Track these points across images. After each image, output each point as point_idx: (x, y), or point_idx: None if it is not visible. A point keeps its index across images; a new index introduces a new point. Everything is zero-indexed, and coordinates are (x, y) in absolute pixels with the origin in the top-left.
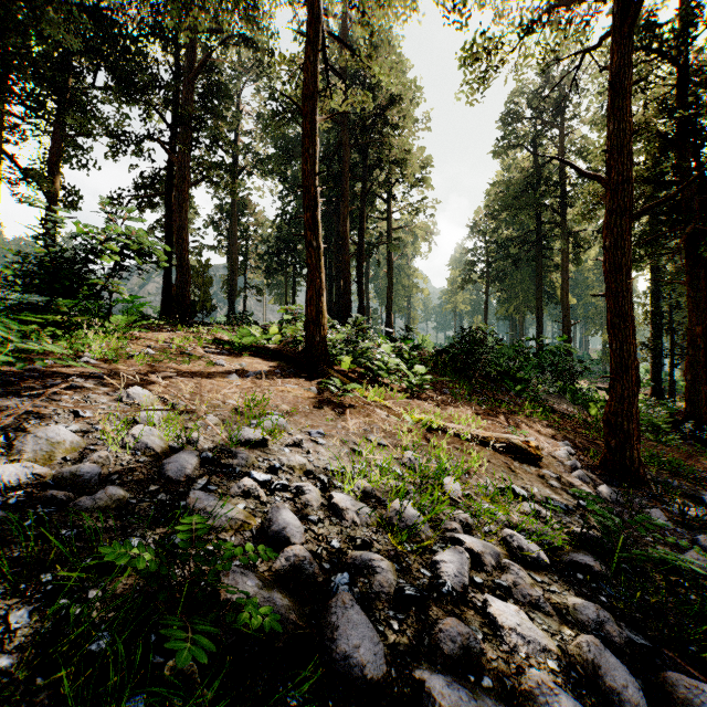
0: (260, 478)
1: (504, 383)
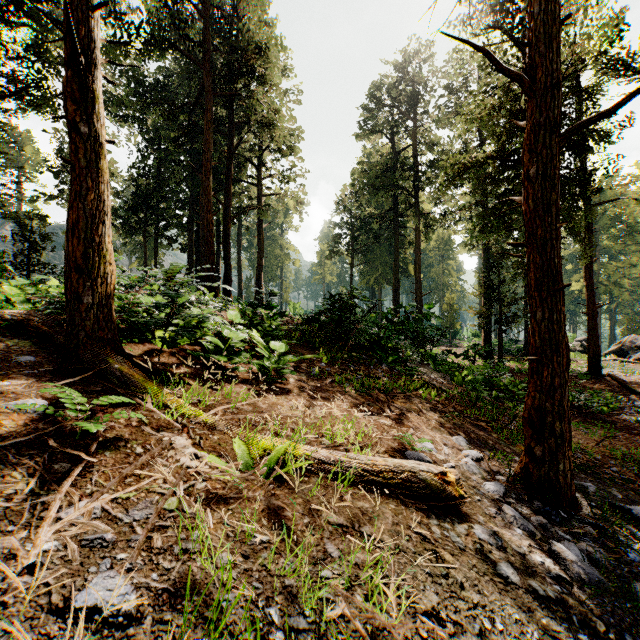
0: None
1: (375, 354)
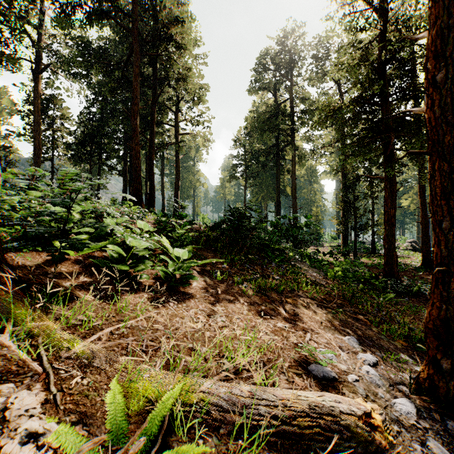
0: None
1: (266, 255)
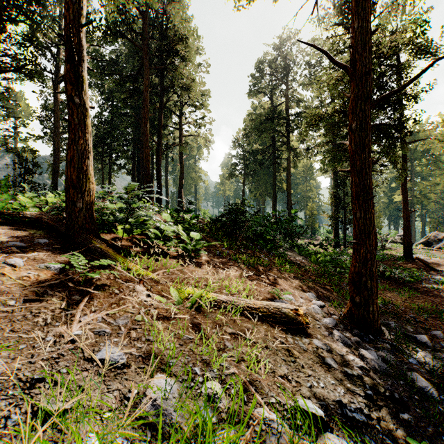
0: None
1: (259, 243)
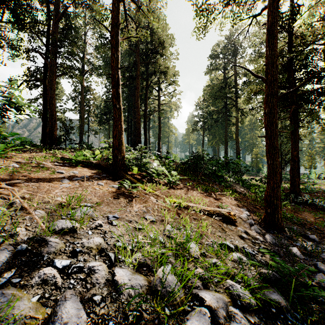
0: (60, 265)
1: (213, 178)
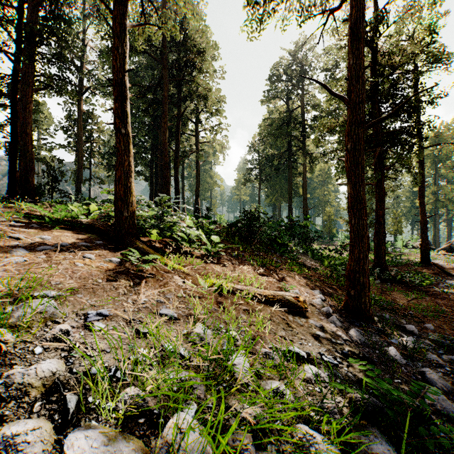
0: None
1: (272, 247)
